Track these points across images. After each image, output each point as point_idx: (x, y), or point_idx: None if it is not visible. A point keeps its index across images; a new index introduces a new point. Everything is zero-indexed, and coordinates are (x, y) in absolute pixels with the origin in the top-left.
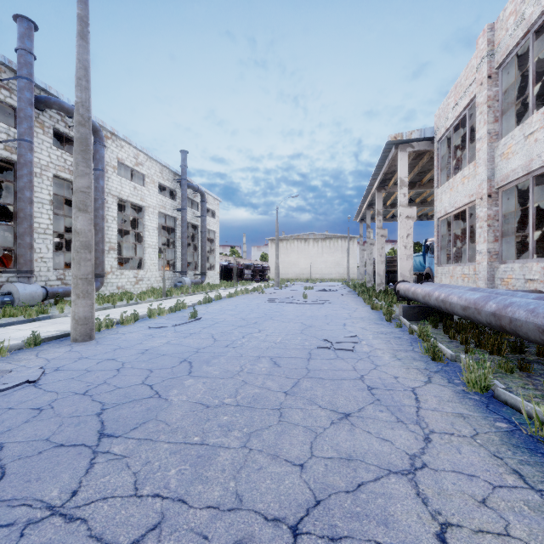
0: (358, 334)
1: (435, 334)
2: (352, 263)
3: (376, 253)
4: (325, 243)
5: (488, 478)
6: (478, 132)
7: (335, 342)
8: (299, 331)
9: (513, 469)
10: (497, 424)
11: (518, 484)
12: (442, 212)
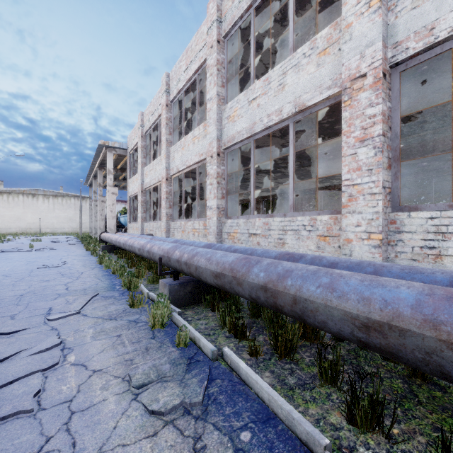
0: (68, 261)
1: (113, 257)
2: (85, 218)
3: (98, 213)
4: (58, 200)
5: (89, 280)
6: (139, 159)
7: (50, 265)
8: (25, 264)
9: (99, 278)
10: (105, 273)
11: (97, 280)
12: (130, 194)
